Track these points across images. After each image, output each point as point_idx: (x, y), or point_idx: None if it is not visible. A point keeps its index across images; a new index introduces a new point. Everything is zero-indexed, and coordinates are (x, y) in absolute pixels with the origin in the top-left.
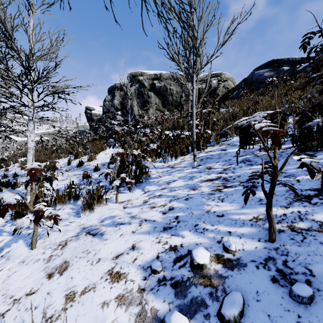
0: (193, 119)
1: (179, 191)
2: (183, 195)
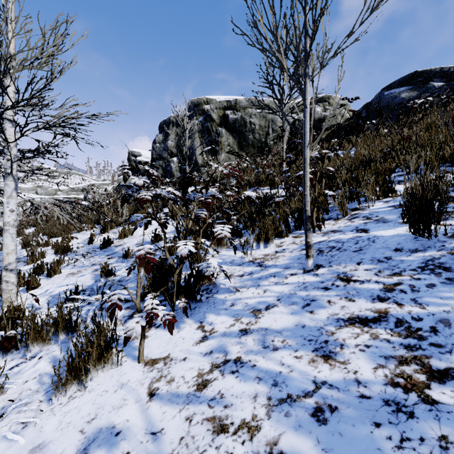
0: (305, 171)
1: (286, 355)
2: (304, 383)
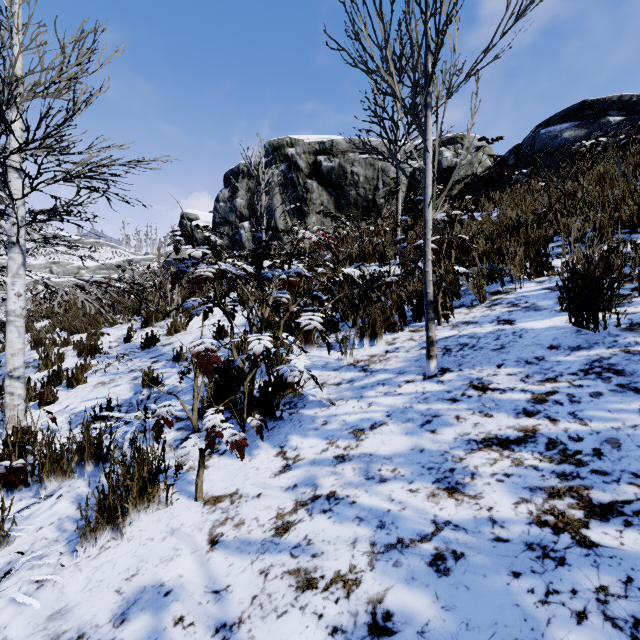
0: (426, 238)
1: (398, 488)
2: (420, 524)
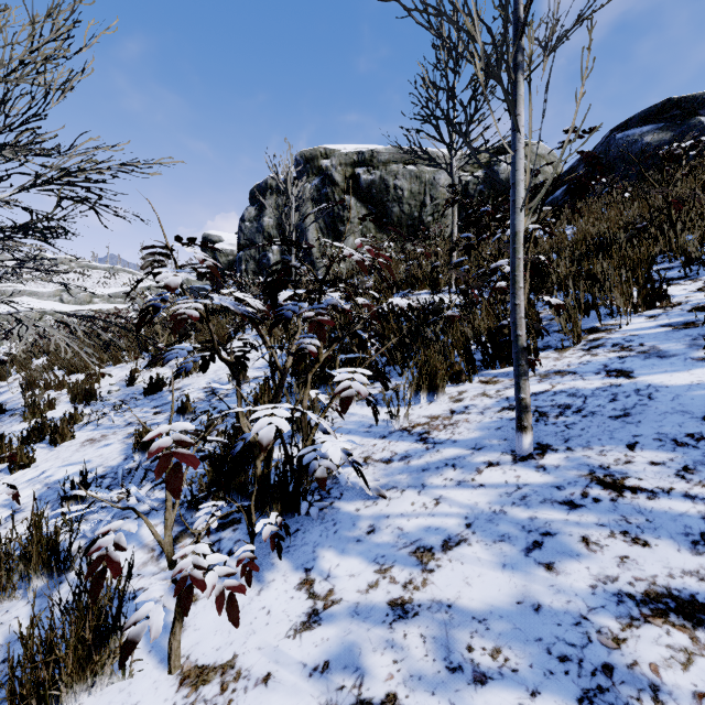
0: (516, 257)
1: None
2: None
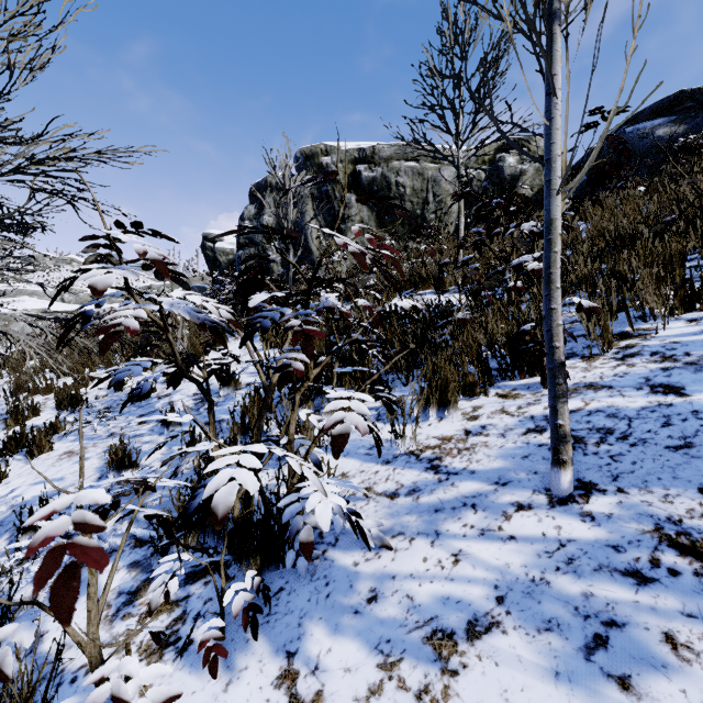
0: (551, 250)
1: None
2: None
